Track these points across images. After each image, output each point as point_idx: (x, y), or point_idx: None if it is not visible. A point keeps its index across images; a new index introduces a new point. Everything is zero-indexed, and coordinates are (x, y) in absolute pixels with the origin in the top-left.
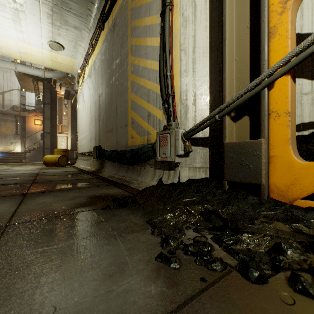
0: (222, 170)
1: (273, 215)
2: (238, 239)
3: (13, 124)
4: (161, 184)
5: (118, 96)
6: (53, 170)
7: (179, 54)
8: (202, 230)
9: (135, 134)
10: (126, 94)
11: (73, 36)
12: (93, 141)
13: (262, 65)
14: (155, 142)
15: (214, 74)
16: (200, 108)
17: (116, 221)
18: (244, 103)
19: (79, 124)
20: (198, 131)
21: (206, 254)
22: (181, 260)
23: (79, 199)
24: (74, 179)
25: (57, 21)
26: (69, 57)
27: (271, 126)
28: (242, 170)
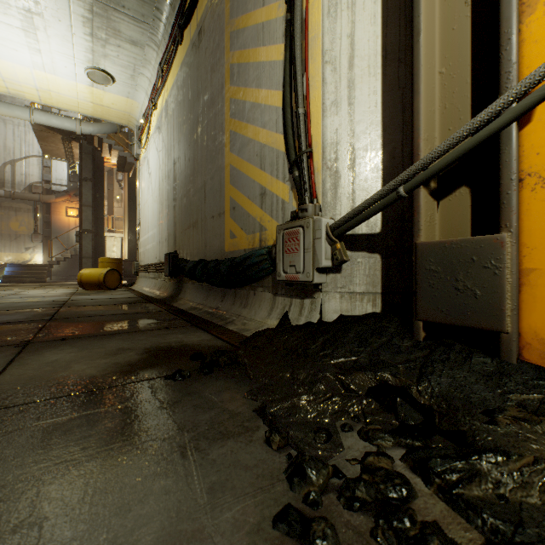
0: (413, 300)
1: (539, 403)
2: (473, 470)
3: (30, 216)
4: (286, 325)
5: (207, 162)
6: (93, 296)
7: (321, 72)
8: (379, 437)
9: (237, 229)
10: (221, 157)
11: (130, 57)
12: (164, 243)
13: (504, 73)
14: (274, 243)
15: (392, 109)
16: (363, 176)
17: (191, 408)
18: (461, 158)
19: (142, 214)
20: (362, 220)
21: (401, 515)
22: (337, 529)
23: (125, 355)
24: (127, 313)
25: (100, 30)
26: (124, 96)
27: (524, 205)
28: (458, 299)
